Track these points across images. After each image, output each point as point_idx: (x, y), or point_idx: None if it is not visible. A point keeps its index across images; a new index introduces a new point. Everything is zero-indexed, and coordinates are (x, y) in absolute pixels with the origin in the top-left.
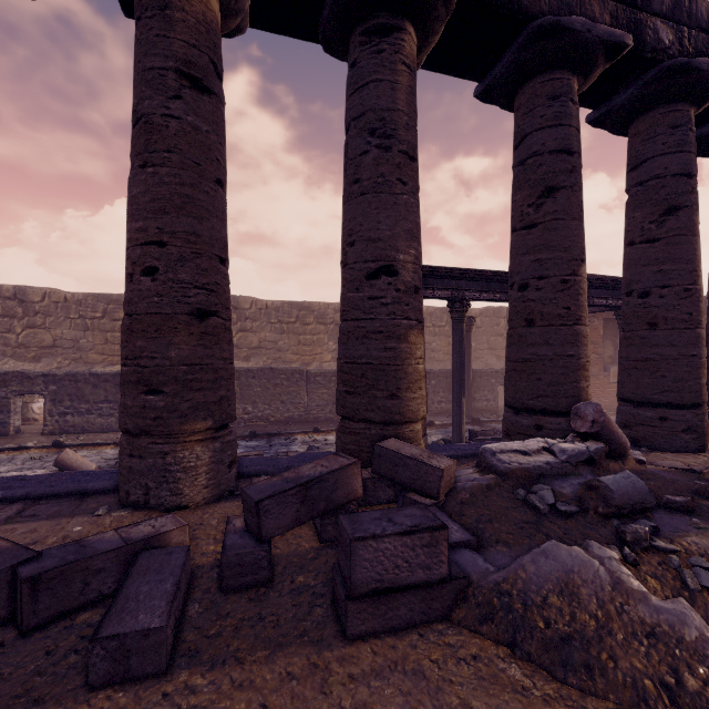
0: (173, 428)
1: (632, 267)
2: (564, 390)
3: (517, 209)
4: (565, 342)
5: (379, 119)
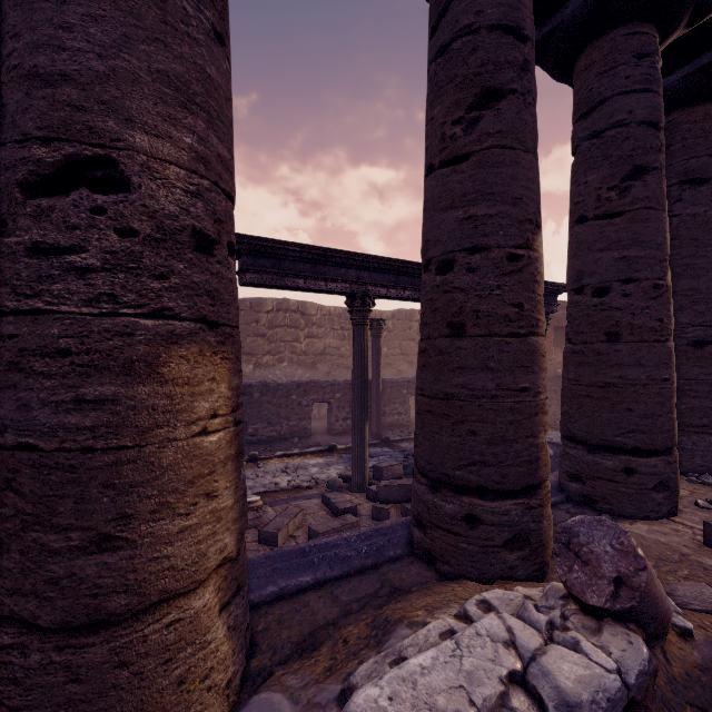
0: None
1: (583, 253)
2: (514, 452)
3: (436, 132)
4: (516, 366)
5: None
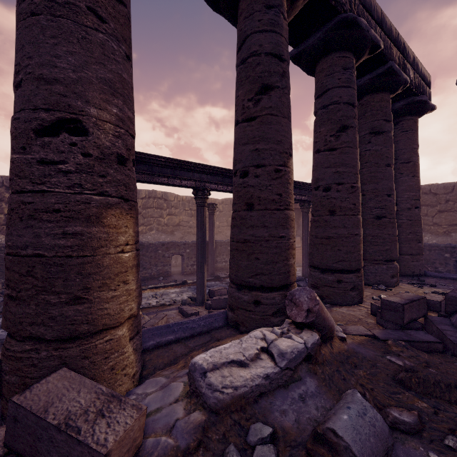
0: None
1: (319, 168)
2: (277, 268)
3: (240, 103)
4: (278, 225)
5: None
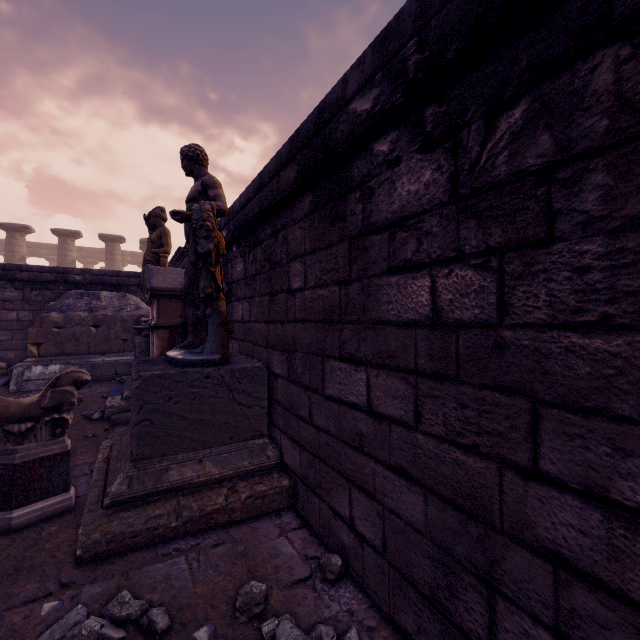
0: None
1: None
2: None
3: None
4: None
5: None
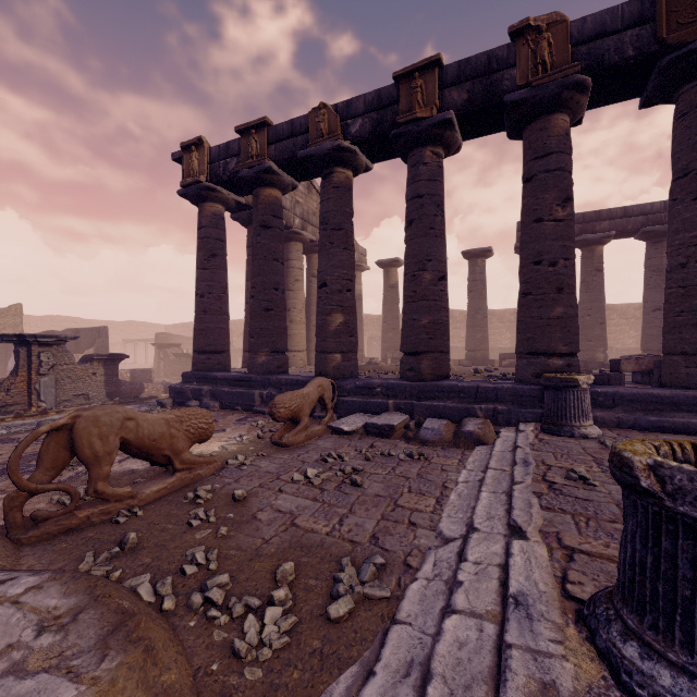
0: (595, 349)
1: None
2: None
3: None
4: None
5: (656, 268)
